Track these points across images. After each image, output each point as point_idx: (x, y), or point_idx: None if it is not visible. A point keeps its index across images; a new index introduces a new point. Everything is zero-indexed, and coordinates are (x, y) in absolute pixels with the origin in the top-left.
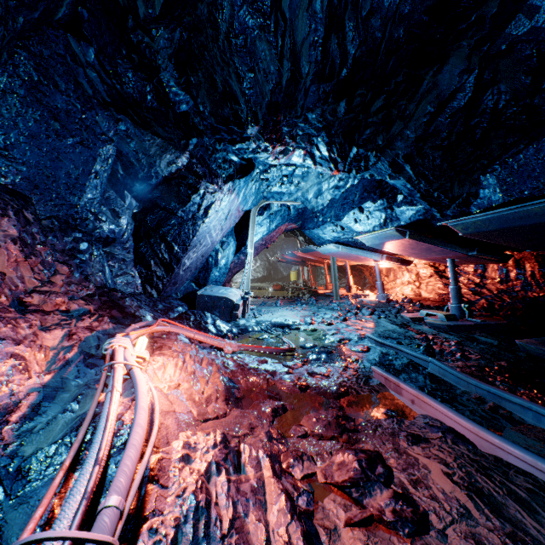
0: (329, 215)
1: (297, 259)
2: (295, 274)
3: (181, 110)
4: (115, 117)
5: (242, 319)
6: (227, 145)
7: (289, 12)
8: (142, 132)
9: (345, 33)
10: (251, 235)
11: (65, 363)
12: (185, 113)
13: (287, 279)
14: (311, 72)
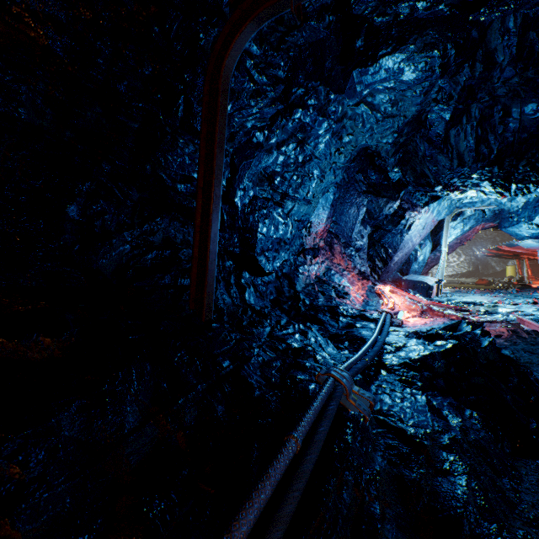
0: (523, 215)
1: (507, 253)
2: (513, 269)
3: (396, 180)
4: (367, 196)
5: (435, 297)
6: (423, 193)
7: (454, 143)
8: (377, 198)
9: (489, 142)
10: (445, 237)
11: (365, 290)
12: (397, 180)
13: (501, 275)
14: (470, 161)
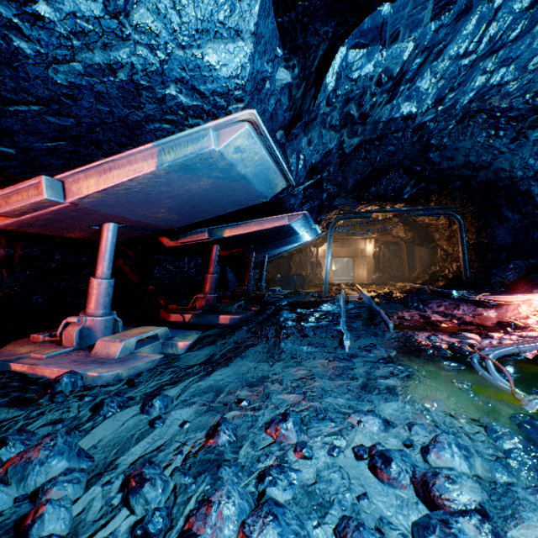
0: None
1: None
2: None
3: None
4: None
5: None
6: None
7: None
8: None
9: None
10: None
11: None
12: None
13: None
14: None
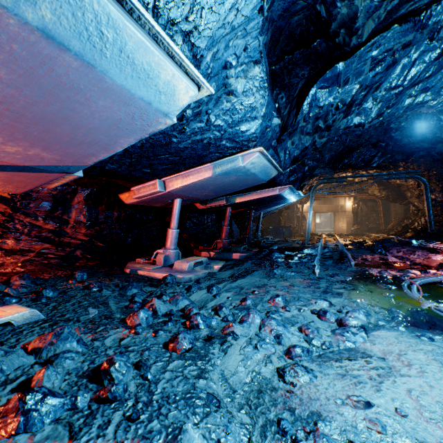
0: None
1: None
2: None
3: None
4: None
5: None
6: None
7: None
8: None
9: None
10: None
11: None
12: None
13: None
14: None
